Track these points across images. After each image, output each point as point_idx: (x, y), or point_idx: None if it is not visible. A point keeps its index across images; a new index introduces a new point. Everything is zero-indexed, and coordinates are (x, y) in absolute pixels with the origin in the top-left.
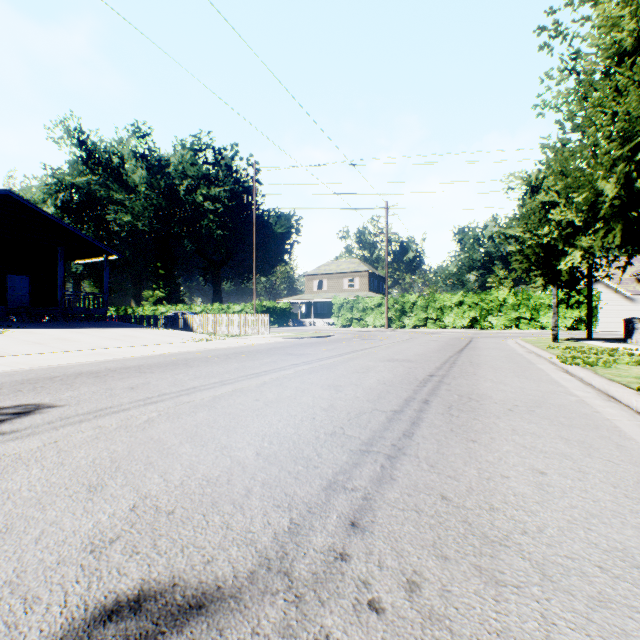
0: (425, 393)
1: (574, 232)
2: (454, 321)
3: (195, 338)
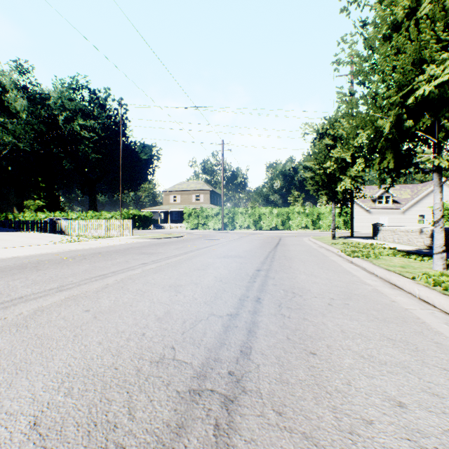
0: (256, 289)
1: (345, 166)
2: (268, 225)
3: (63, 240)
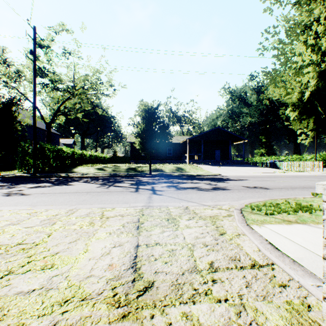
0: None
1: None
2: None
3: (278, 171)
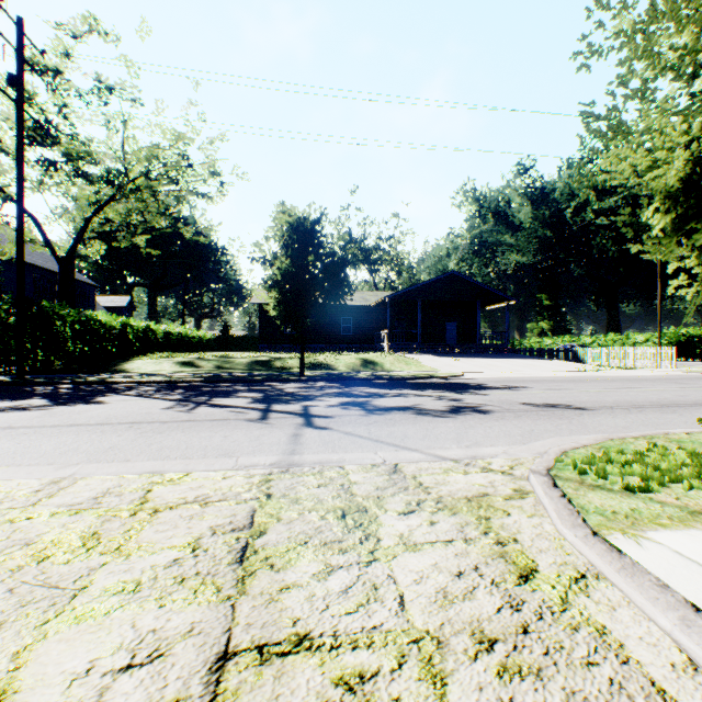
0: None
1: None
2: None
3: (585, 368)
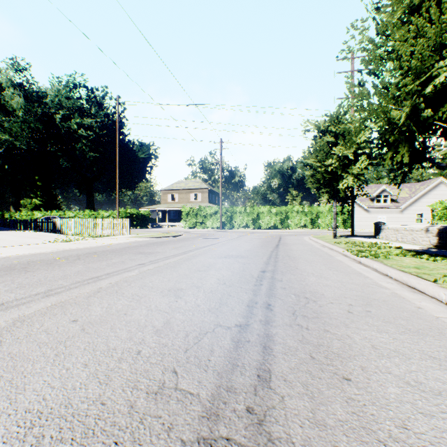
0: (264, 294)
1: (347, 163)
2: (266, 224)
3: (58, 239)
